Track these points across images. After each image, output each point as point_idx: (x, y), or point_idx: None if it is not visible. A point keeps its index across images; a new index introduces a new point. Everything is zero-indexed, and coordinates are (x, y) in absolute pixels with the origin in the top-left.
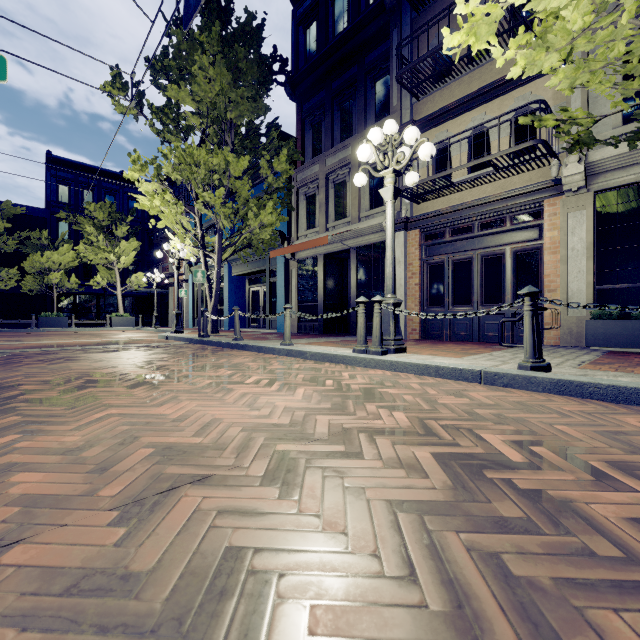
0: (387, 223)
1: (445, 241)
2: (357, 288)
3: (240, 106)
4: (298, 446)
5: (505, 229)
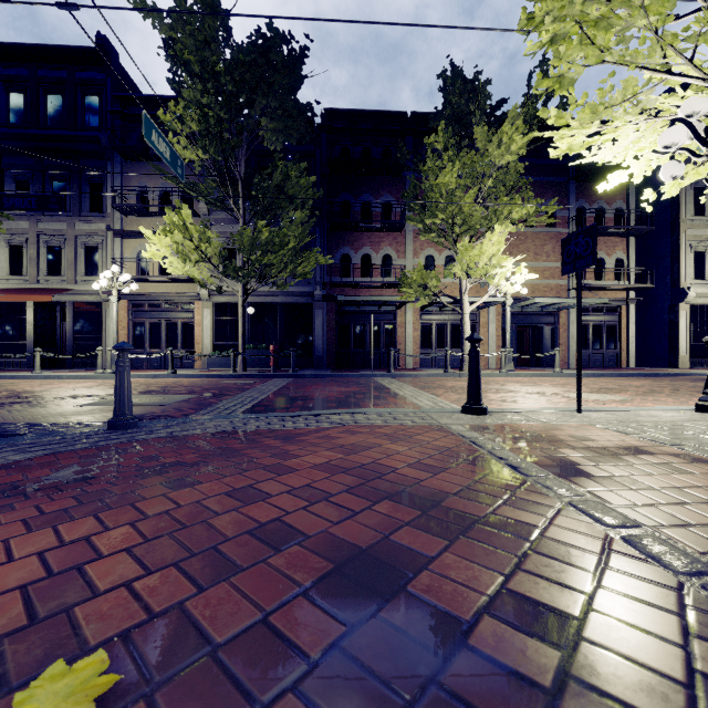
0: (114, 313)
1: (145, 310)
2: (74, 333)
3: None
4: (107, 385)
5: (178, 310)
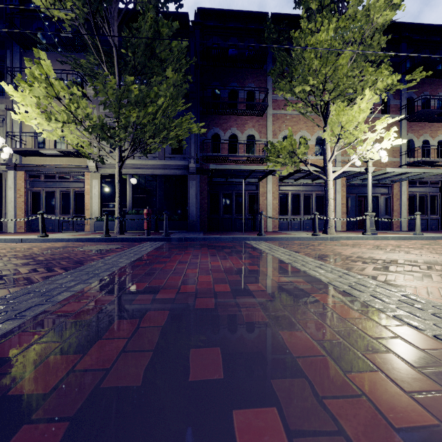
0: None
1: (41, 181)
2: None
3: None
4: None
5: (70, 181)
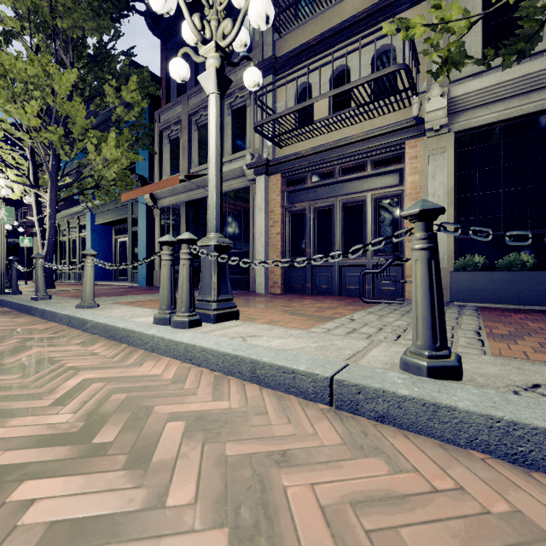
0: (209, 126)
1: (307, 187)
2: None
3: (73, 13)
4: None
5: (366, 174)
